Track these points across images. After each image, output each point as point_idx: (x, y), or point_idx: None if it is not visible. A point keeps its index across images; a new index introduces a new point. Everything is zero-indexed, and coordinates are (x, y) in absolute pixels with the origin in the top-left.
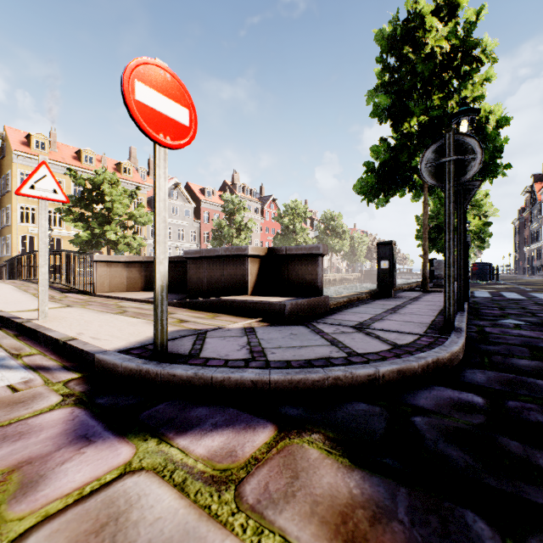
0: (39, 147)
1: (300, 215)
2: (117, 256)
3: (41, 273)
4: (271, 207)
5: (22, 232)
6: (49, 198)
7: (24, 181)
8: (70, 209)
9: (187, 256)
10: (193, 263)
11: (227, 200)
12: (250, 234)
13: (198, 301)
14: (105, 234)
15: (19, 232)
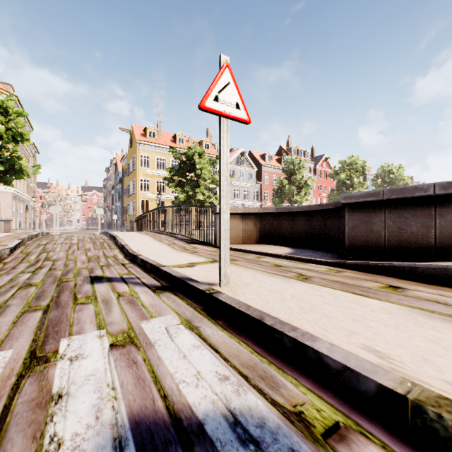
0: (151, 136)
1: (357, 170)
2: (235, 208)
3: (223, 221)
4: (322, 166)
5: (141, 197)
6: (231, 115)
7: (207, 90)
8: (172, 178)
9: (349, 201)
10: (358, 210)
11: (287, 161)
12: (309, 191)
13: (417, 267)
14: (195, 195)
15: (140, 198)
